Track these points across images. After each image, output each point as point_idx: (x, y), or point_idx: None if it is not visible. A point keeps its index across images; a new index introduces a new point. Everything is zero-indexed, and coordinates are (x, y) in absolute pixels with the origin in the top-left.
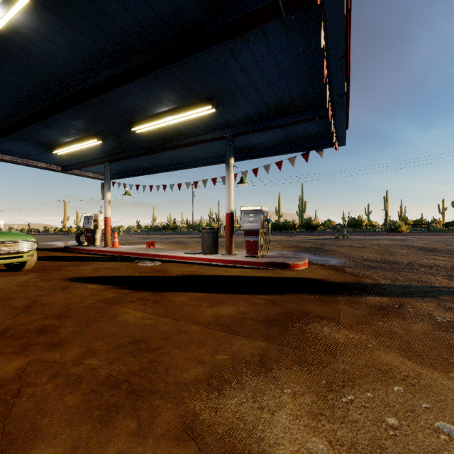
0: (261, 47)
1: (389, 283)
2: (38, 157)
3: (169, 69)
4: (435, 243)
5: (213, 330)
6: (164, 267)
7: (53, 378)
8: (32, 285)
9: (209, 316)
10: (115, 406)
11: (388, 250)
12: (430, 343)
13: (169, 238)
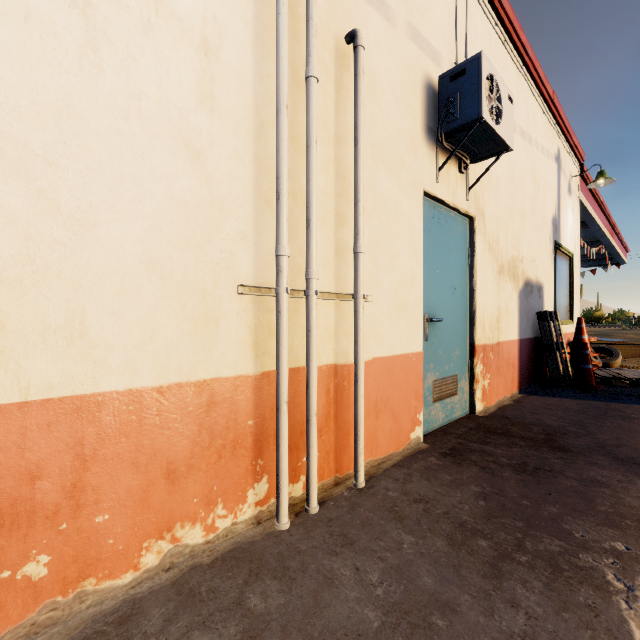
0: None
1: None
2: None
3: None
4: None
5: None
6: None
7: None
8: None
9: None
10: None
11: None
12: None
13: None
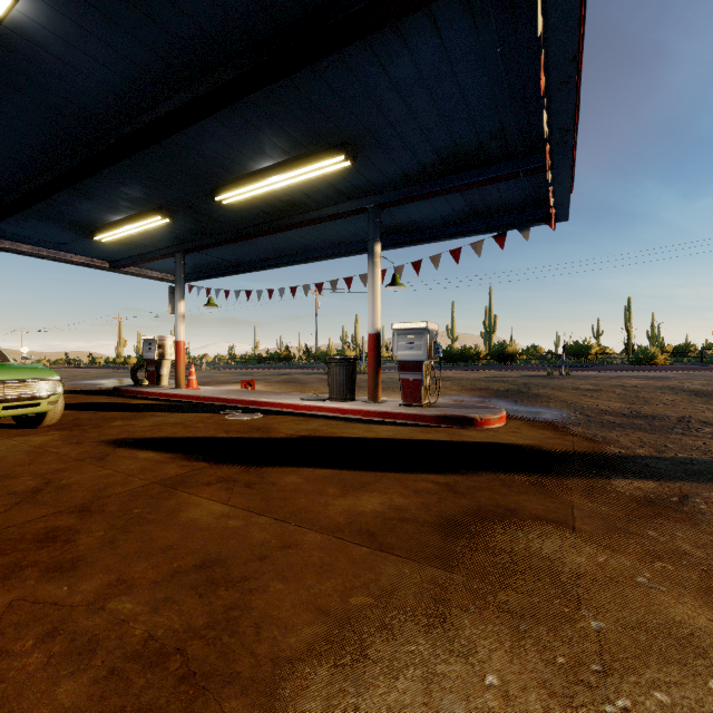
0: (429, 47)
1: (652, 454)
2: (73, 247)
3: (273, 93)
4: None
5: (347, 542)
6: (268, 422)
7: (46, 640)
8: (50, 452)
9: (339, 514)
10: (151, 712)
11: (640, 396)
12: None
13: (277, 375)
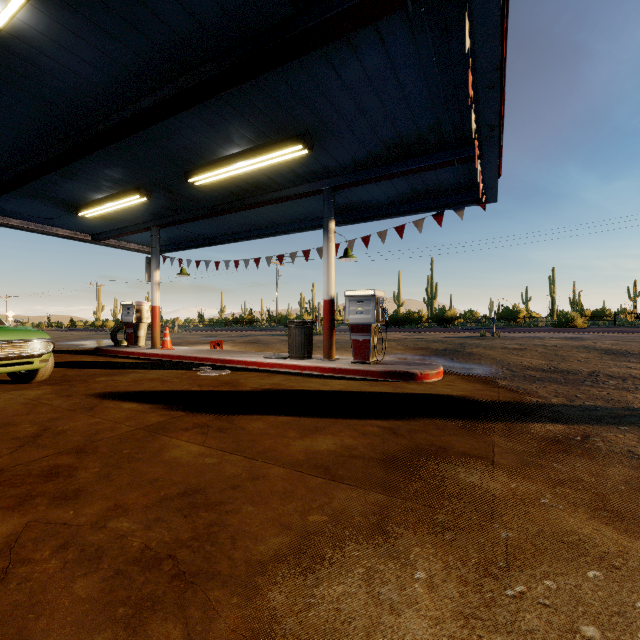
0: (375, 56)
1: (564, 403)
2: (58, 222)
3: (241, 91)
4: (627, 344)
5: (305, 474)
6: (235, 377)
7: (60, 551)
8: (44, 404)
9: (299, 453)
10: (152, 600)
11: (559, 354)
12: (636, 498)
13: (243, 336)
